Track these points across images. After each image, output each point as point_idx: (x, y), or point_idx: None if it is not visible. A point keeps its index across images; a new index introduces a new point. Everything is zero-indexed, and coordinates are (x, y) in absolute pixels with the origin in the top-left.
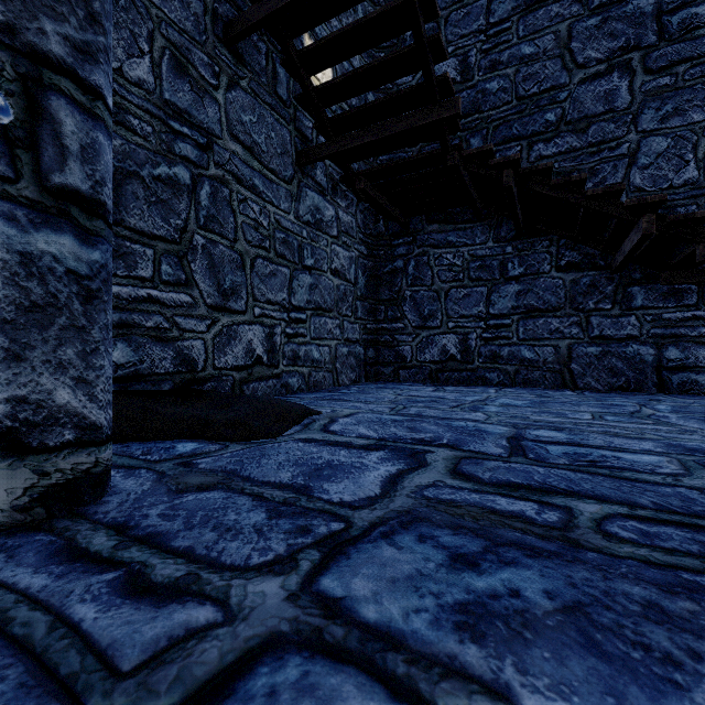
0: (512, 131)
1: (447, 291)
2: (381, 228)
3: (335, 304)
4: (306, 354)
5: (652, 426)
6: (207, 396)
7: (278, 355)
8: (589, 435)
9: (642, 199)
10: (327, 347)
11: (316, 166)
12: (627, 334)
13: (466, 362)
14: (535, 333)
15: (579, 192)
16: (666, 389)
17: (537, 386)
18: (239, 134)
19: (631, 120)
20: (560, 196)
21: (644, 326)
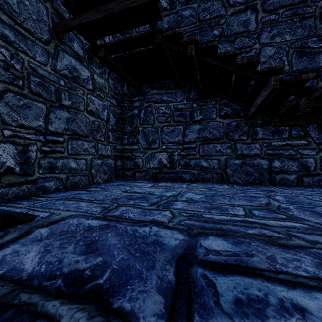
0: None
1: (162, 128)
2: (125, 90)
3: (91, 132)
4: (64, 164)
5: (289, 223)
6: None
7: (33, 166)
8: (251, 244)
9: (271, 67)
10: (84, 160)
11: (73, 40)
12: (254, 153)
13: (172, 168)
14: (208, 152)
15: (233, 63)
16: (274, 183)
17: (209, 181)
18: None
19: (256, 37)
20: (222, 65)
21: (263, 149)
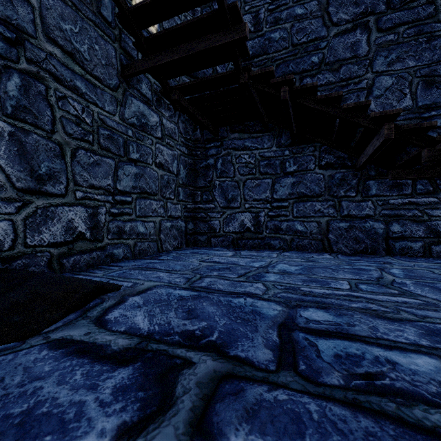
0: (289, 68)
1: (244, 181)
2: (198, 135)
3: (159, 189)
4: (132, 228)
5: (400, 299)
6: (1, 276)
7: (102, 231)
8: (354, 316)
9: (384, 112)
10: (152, 223)
11: (142, 81)
12: (366, 214)
13: (257, 233)
14: (305, 212)
15: (337, 106)
16: (392, 252)
17: (305, 250)
18: (58, 39)
19: (369, 64)
20: (323, 109)
21: (377, 208)
